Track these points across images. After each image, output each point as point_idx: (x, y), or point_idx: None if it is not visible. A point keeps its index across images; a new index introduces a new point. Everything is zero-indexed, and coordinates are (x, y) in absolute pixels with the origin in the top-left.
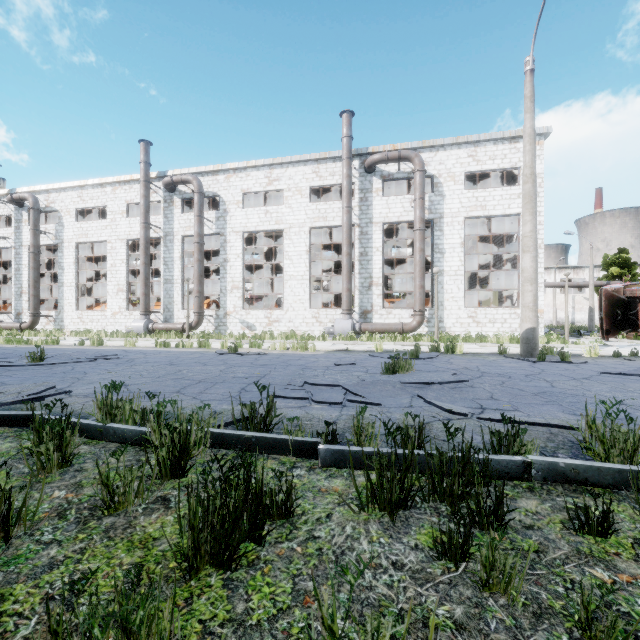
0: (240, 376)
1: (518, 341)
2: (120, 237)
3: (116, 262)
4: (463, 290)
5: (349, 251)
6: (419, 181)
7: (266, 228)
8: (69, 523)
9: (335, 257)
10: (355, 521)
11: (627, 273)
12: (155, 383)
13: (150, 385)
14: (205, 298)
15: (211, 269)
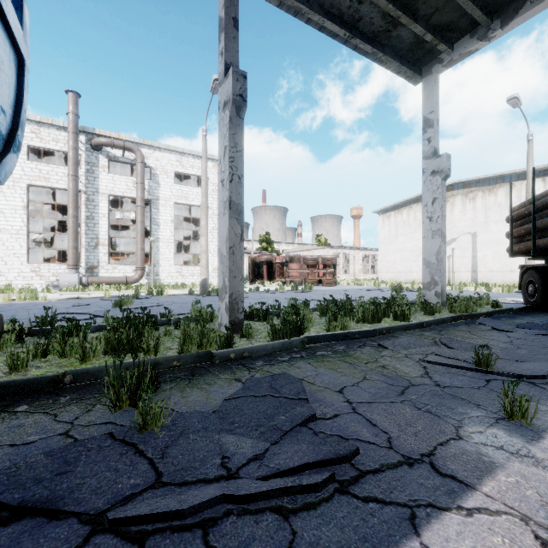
0: None
1: None
2: None
3: None
4: (173, 253)
5: (76, 214)
6: (140, 170)
7: None
8: None
9: (53, 211)
10: None
11: (269, 247)
12: None
13: None
14: None
15: None
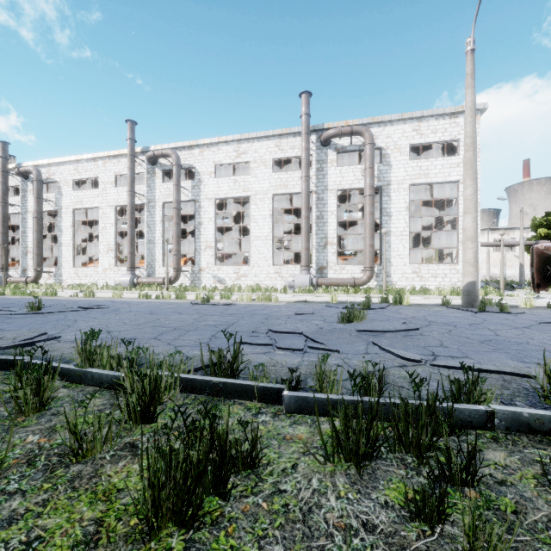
0: (211, 324)
1: (458, 293)
2: (110, 204)
3: (106, 225)
4: (408, 248)
5: (307, 215)
6: (369, 153)
7: (235, 195)
8: (37, 471)
9: (295, 221)
10: (321, 473)
11: None
12: (135, 330)
13: (131, 332)
14: (183, 256)
15: (188, 231)
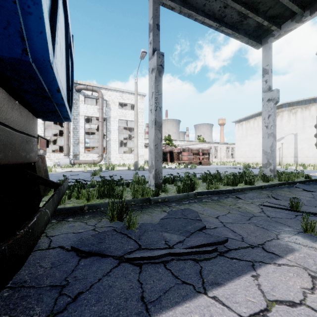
0: None
1: None
2: None
3: None
4: (118, 147)
5: (68, 126)
6: (101, 102)
7: None
8: None
9: (54, 125)
10: None
11: (170, 143)
12: None
13: None
14: None
15: None
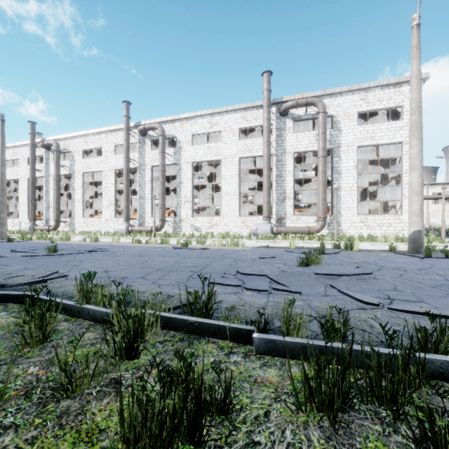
0: (189, 266)
1: (402, 240)
2: (110, 168)
3: (108, 185)
4: (356, 201)
5: (268, 174)
6: (322, 120)
7: (208, 159)
8: (31, 404)
9: (257, 179)
10: (294, 423)
11: None
12: (127, 270)
13: (123, 272)
14: (167, 209)
15: (171, 189)
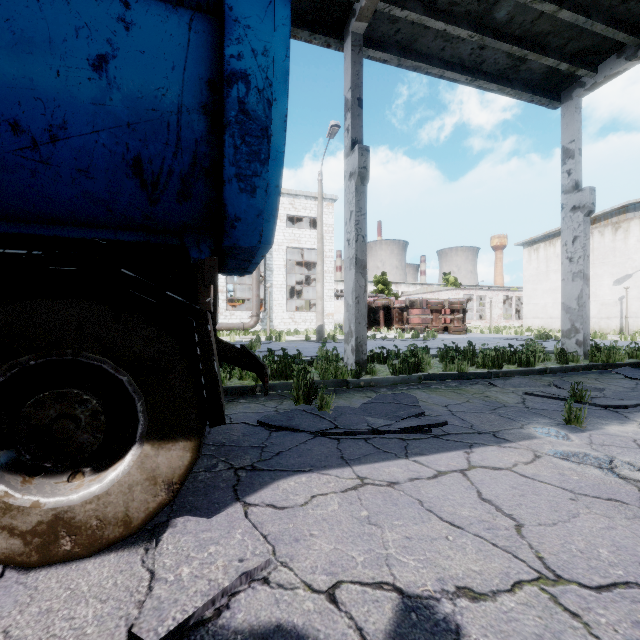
0: None
1: None
2: None
3: None
4: (286, 299)
5: None
6: None
7: None
8: None
9: None
10: None
11: (386, 289)
12: None
13: None
14: None
15: None
